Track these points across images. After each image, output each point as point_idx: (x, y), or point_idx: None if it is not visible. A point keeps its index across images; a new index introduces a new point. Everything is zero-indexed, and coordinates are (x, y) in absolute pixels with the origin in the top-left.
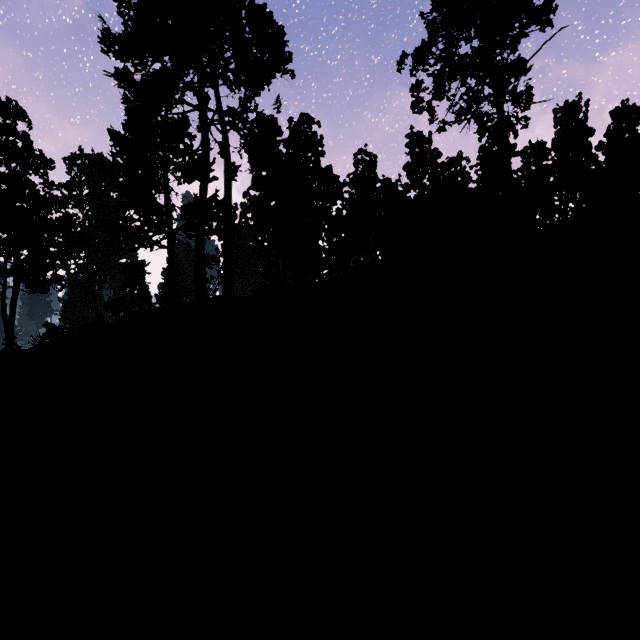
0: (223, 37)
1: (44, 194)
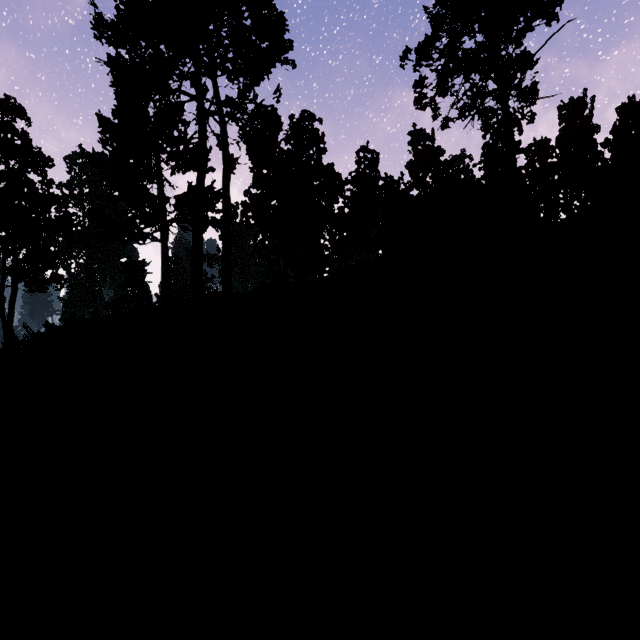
0: (220, 22)
1: (43, 192)
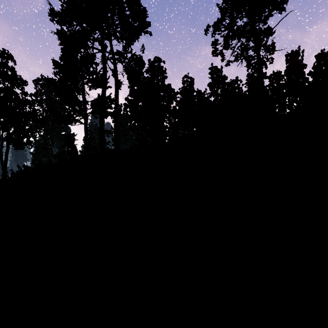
0: (114, 12)
1: (22, 98)
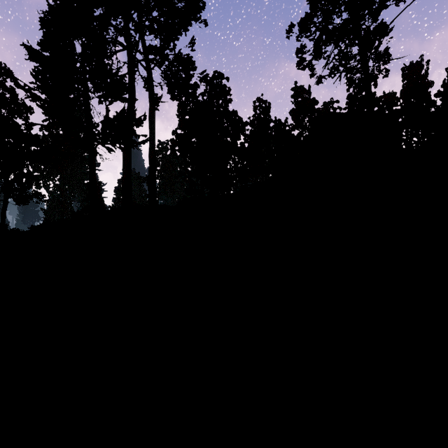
0: None
1: (26, 132)
